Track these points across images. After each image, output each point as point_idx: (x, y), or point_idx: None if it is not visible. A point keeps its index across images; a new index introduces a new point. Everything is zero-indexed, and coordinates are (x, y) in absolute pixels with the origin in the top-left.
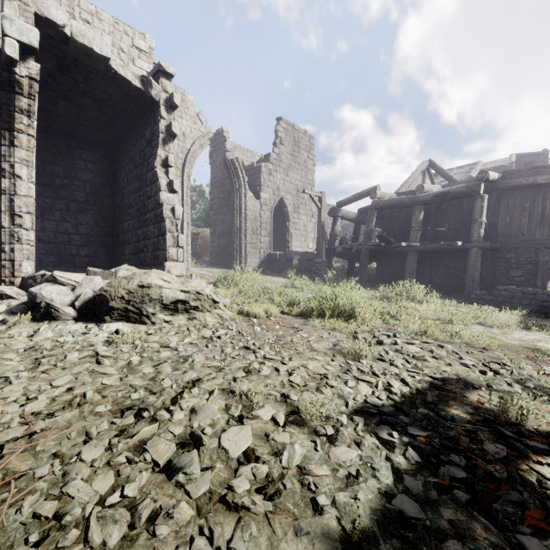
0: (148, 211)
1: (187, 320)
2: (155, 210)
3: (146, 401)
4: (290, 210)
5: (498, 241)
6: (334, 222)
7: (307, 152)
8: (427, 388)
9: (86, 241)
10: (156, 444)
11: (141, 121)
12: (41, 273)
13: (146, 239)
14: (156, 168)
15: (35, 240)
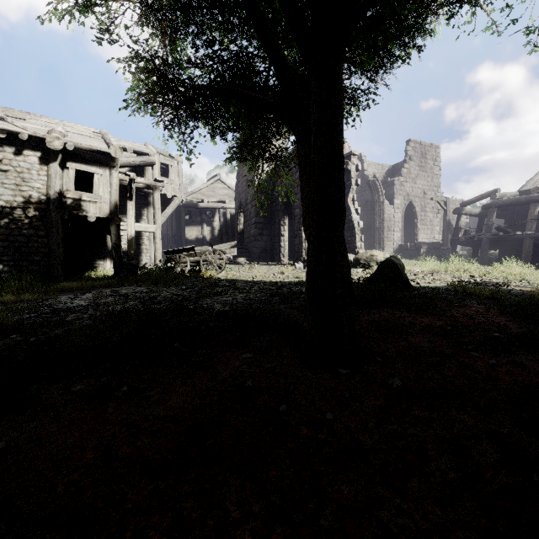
0: None
1: None
2: (347, 224)
3: None
4: (418, 210)
5: None
6: (458, 218)
7: (433, 161)
8: (483, 281)
9: None
10: None
11: None
12: None
13: None
14: (348, 203)
15: None
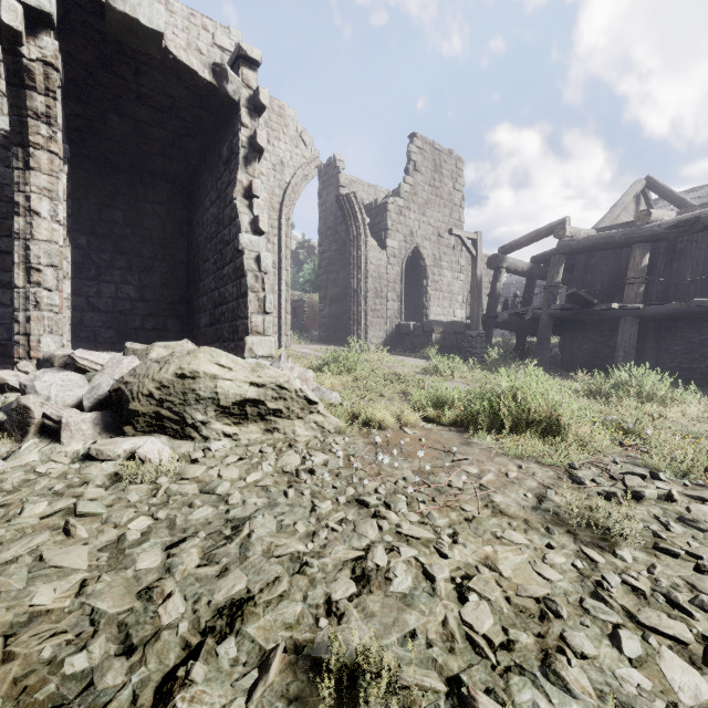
0: (225, 264)
1: (264, 433)
2: (233, 260)
3: (95, 687)
4: (429, 263)
5: None
6: (496, 276)
7: (452, 181)
8: None
9: (153, 310)
10: None
11: (218, 137)
12: (61, 353)
13: (223, 303)
14: (236, 200)
15: (89, 308)
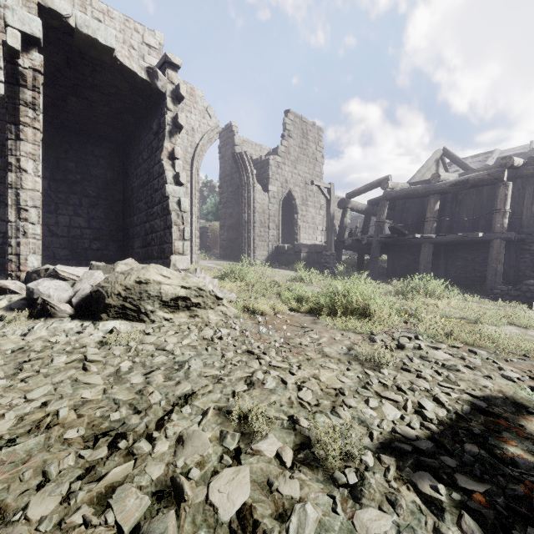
0: (155, 205)
1: (189, 318)
2: (161, 203)
3: (127, 424)
4: (299, 202)
5: (522, 231)
6: (344, 213)
7: (315, 144)
8: (469, 411)
9: (98, 235)
10: (124, 497)
11: (149, 115)
12: (45, 267)
13: (153, 232)
14: (163, 161)
15: (49, 234)
